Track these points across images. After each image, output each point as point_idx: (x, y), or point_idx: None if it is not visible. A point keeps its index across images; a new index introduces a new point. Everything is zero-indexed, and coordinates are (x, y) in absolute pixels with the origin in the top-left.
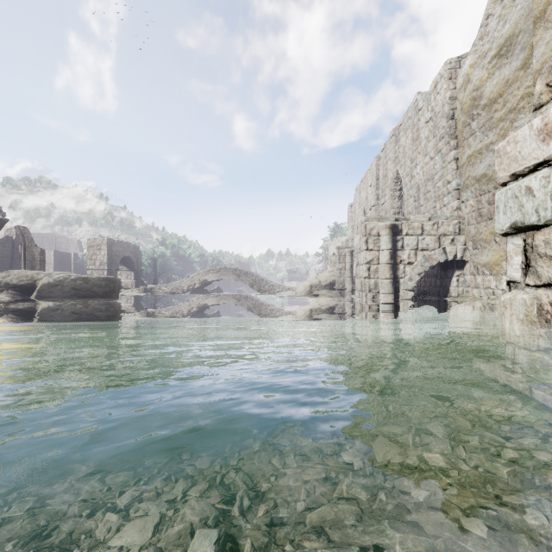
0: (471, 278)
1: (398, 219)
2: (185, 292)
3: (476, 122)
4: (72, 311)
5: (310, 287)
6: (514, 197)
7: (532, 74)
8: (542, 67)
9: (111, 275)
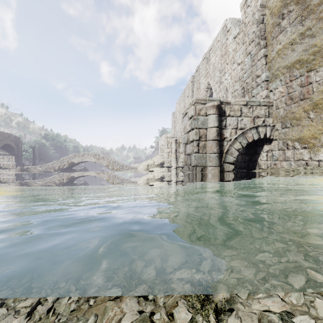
0: (279, 152)
1: (221, 102)
2: (56, 171)
3: (287, 19)
4: None
5: (147, 166)
6: None
7: None
8: None
9: None
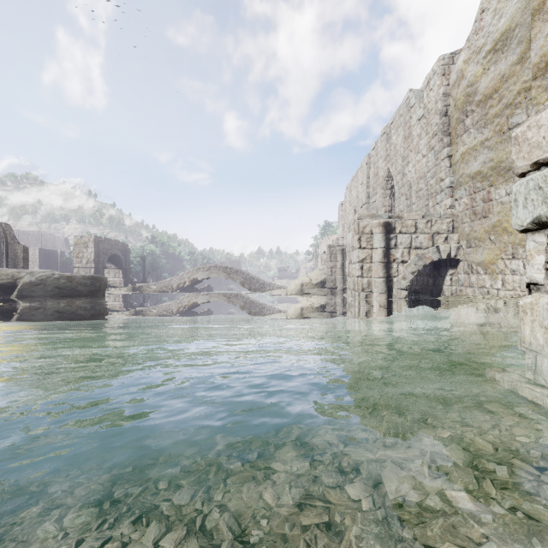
0: (465, 277)
1: (391, 217)
2: (174, 291)
3: (470, 119)
4: (56, 311)
5: (301, 286)
6: (537, 189)
7: (529, 69)
8: (541, 61)
9: (98, 273)
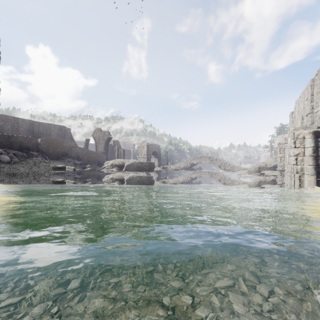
0: None
1: (319, 127)
2: (182, 169)
3: None
4: (136, 177)
5: (259, 168)
6: None
7: None
8: None
9: (148, 160)
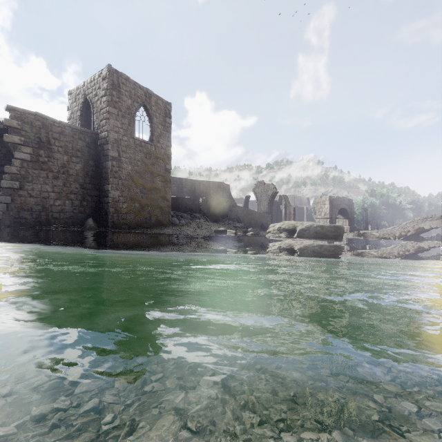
0: None
1: None
2: (396, 238)
3: None
4: (314, 246)
5: None
6: None
7: None
8: None
9: (332, 222)
